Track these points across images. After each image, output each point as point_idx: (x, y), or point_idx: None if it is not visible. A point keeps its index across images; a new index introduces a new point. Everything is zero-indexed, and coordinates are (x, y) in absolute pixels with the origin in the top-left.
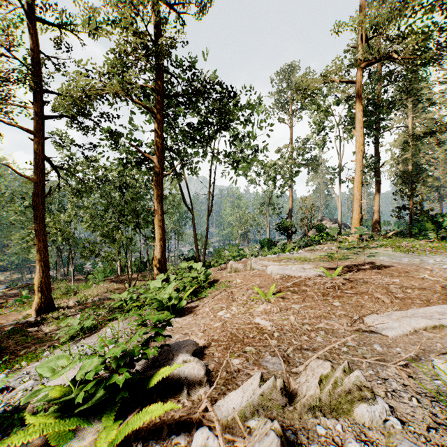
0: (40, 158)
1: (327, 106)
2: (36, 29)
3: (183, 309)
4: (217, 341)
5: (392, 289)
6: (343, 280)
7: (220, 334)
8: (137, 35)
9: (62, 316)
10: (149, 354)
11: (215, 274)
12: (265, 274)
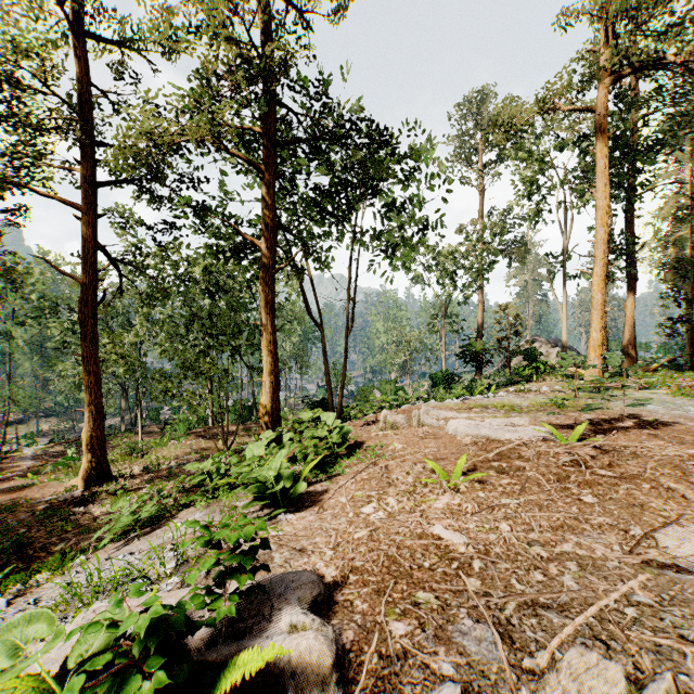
0: (90, 247)
1: (544, 153)
2: (84, 49)
3: (301, 496)
4: (360, 573)
5: (693, 470)
6: (591, 449)
7: (366, 557)
8: (233, 44)
9: (121, 491)
10: (218, 614)
11: (358, 431)
12: (444, 435)
